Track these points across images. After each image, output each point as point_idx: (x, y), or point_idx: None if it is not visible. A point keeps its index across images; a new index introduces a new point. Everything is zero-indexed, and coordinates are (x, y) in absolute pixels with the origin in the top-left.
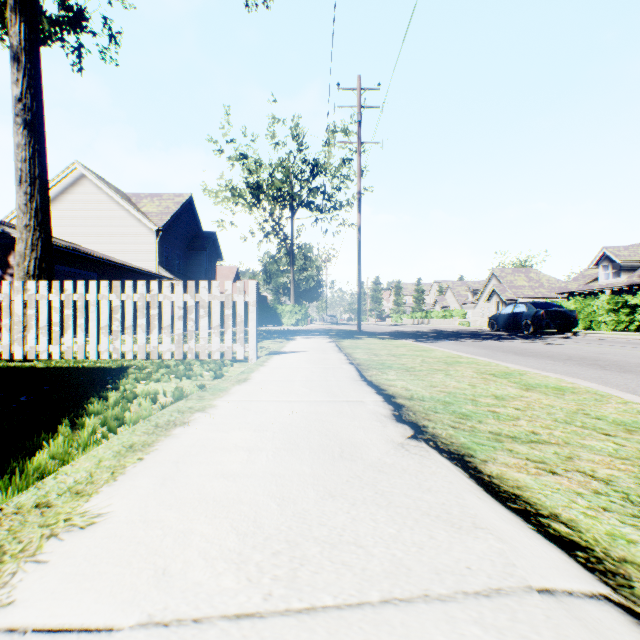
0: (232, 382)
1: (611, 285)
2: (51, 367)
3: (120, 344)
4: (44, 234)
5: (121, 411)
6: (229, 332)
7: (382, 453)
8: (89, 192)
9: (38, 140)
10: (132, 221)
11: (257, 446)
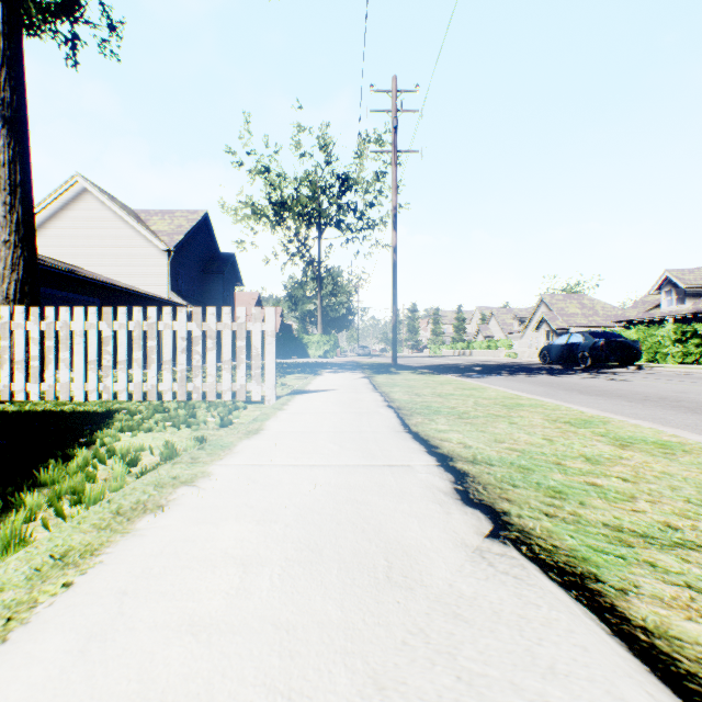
0: (239, 435)
1: (675, 312)
2: (22, 411)
3: (112, 382)
4: (27, 252)
5: (82, 481)
6: (242, 368)
7: (453, 571)
8: (92, 208)
9: (19, 141)
10: (140, 241)
11: (258, 555)
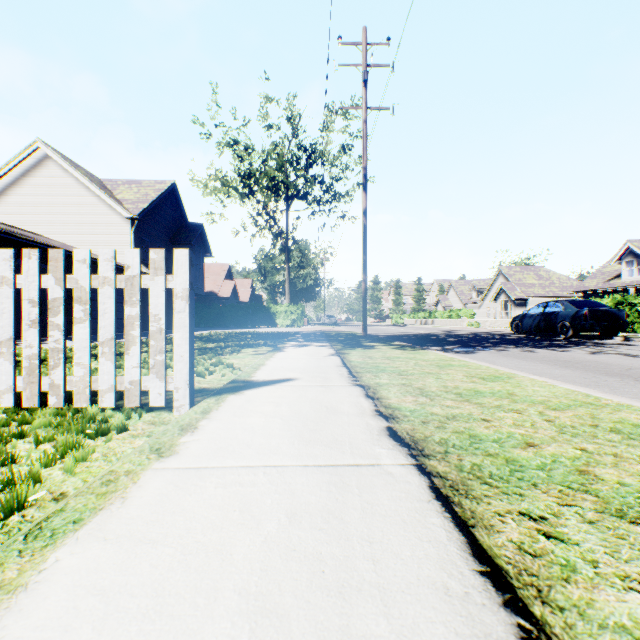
0: None
1: (637, 282)
2: None
3: None
4: None
5: None
6: (134, 352)
7: None
8: (54, 175)
9: None
10: (103, 208)
11: None
